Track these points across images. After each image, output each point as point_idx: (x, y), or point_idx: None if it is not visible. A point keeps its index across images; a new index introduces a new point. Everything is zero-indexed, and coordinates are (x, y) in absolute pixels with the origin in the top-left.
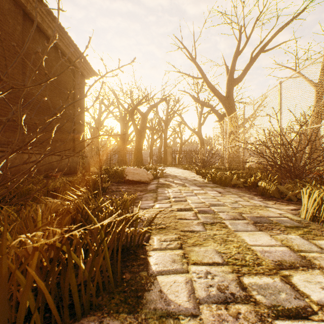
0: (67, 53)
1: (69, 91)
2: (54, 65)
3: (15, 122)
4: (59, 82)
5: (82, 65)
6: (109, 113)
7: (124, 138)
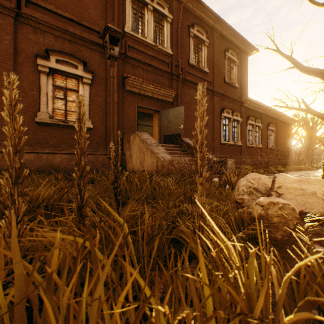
0: (287, 122)
1: (287, 134)
2: (283, 129)
3: (278, 151)
4: (284, 134)
5: (292, 122)
6: (298, 128)
7: (311, 143)
